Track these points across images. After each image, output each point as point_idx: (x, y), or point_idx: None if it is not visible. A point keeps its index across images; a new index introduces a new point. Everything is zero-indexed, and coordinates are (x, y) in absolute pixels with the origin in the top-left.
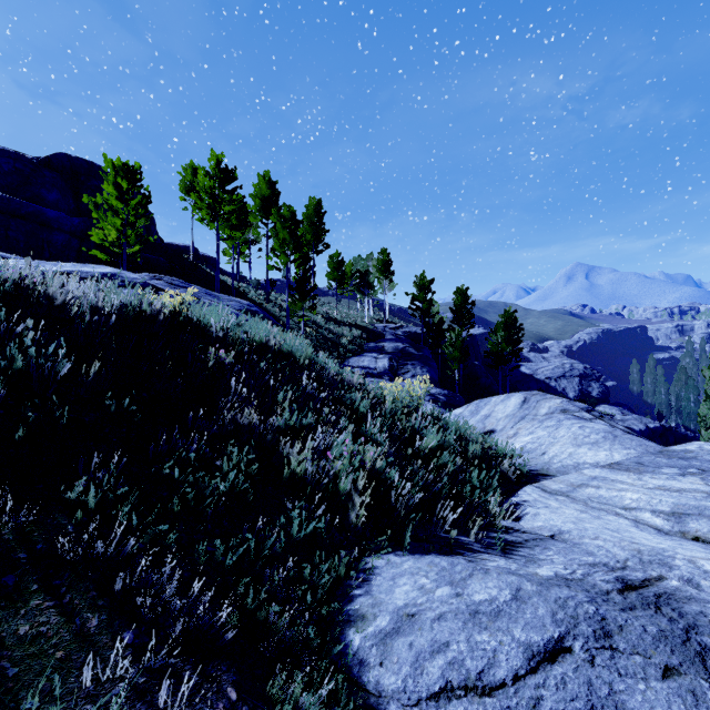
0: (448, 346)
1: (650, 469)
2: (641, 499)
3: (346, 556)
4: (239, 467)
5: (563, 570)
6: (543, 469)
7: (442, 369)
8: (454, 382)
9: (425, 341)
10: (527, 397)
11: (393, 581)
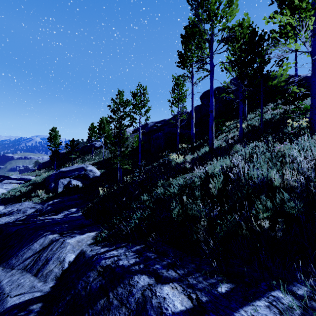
0: None
1: None
2: None
3: None
4: None
5: (9, 188)
6: None
7: None
8: None
9: None
10: None
11: None
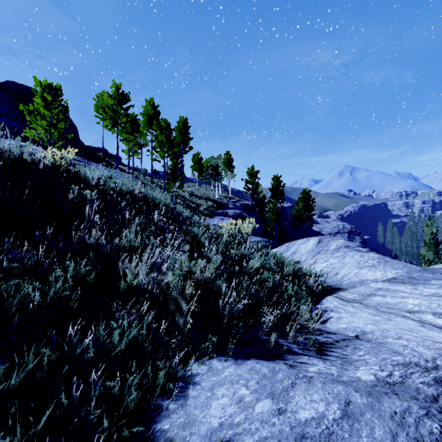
0: (268, 212)
1: (421, 282)
2: (422, 304)
3: (170, 362)
4: (76, 279)
5: (380, 372)
6: (337, 285)
7: (264, 228)
8: (272, 235)
9: (254, 209)
10: (321, 239)
11: (211, 392)
